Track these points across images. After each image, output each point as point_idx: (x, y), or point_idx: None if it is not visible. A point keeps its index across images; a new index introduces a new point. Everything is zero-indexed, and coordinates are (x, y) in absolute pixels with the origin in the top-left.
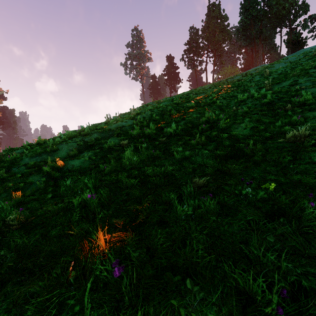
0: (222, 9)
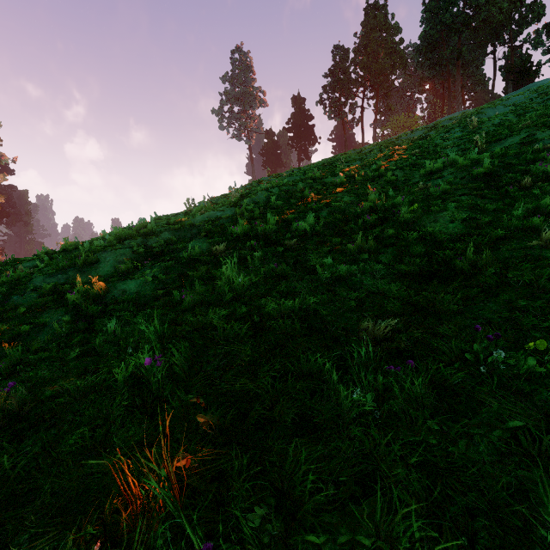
0: (391, 14)
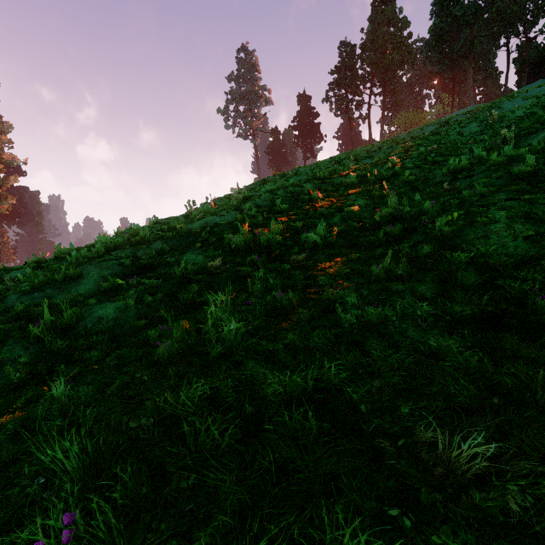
0: (399, 8)
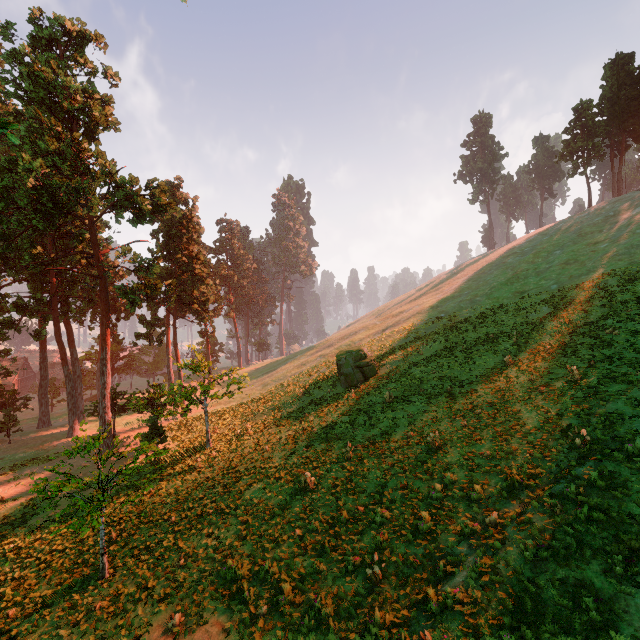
0: None
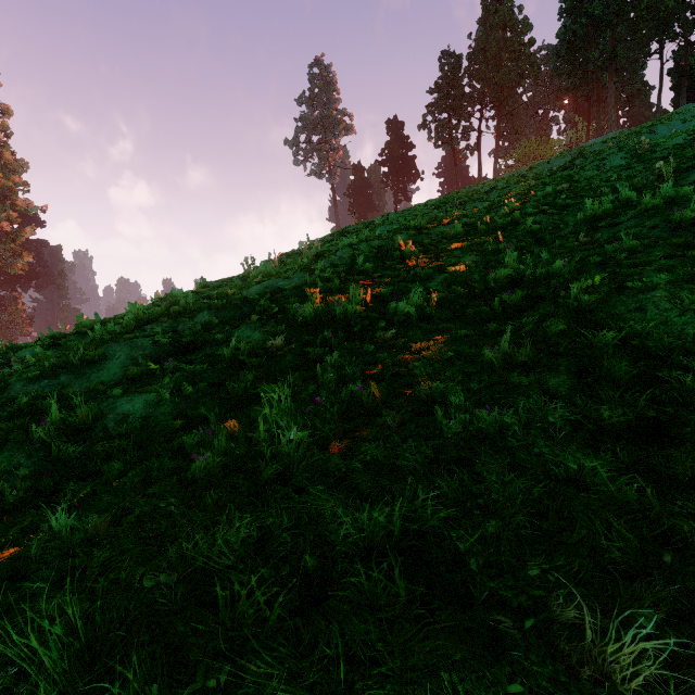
0: (518, 6)
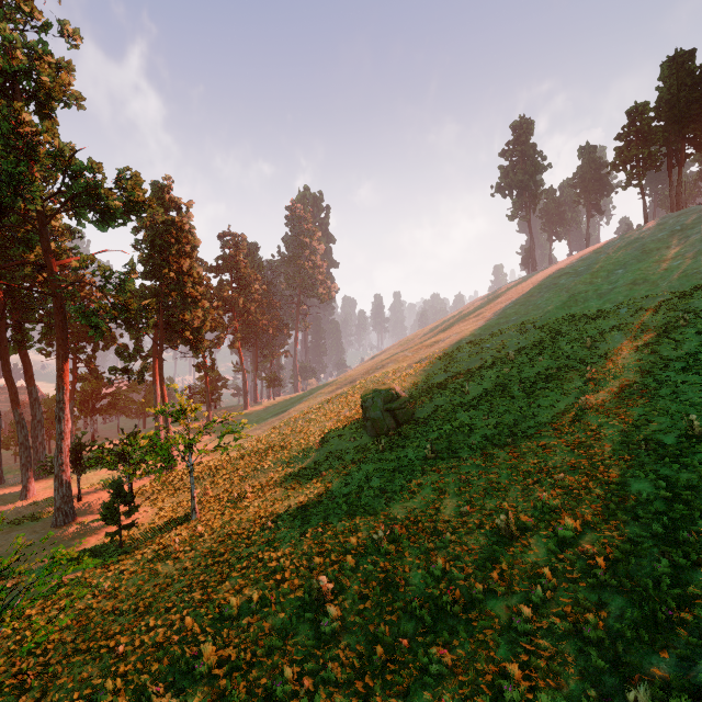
0: None
